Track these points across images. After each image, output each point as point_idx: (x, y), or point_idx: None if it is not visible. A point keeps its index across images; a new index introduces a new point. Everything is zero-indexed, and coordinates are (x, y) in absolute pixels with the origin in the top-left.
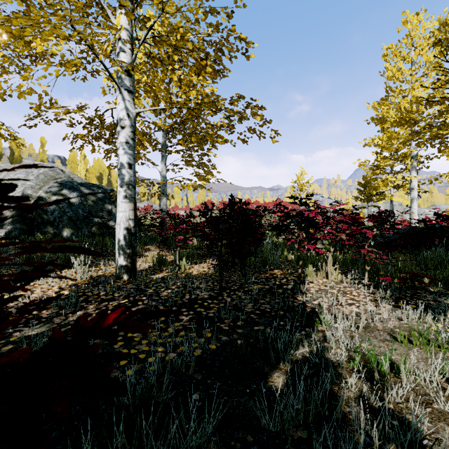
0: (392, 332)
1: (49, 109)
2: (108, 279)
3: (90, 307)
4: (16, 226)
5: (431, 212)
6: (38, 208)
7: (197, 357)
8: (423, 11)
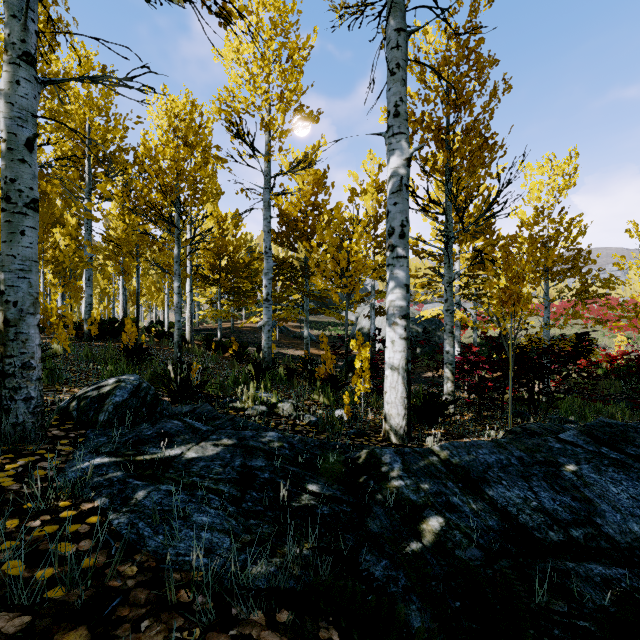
0: None
1: None
2: None
3: None
4: None
5: None
6: None
7: None
8: None
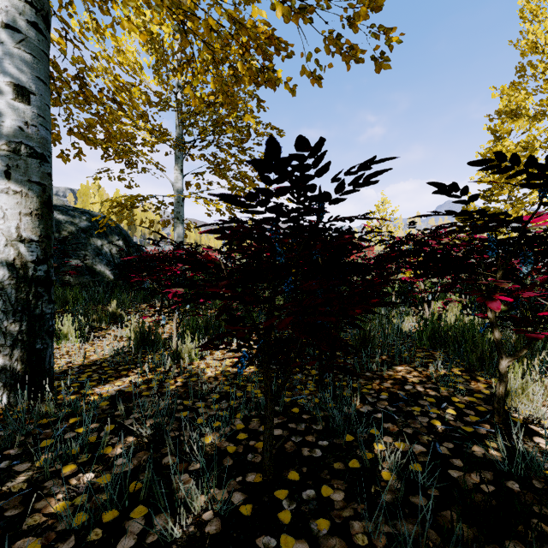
0: None
1: None
2: None
3: None
4: None
5: None
6: None
7: None
8: None
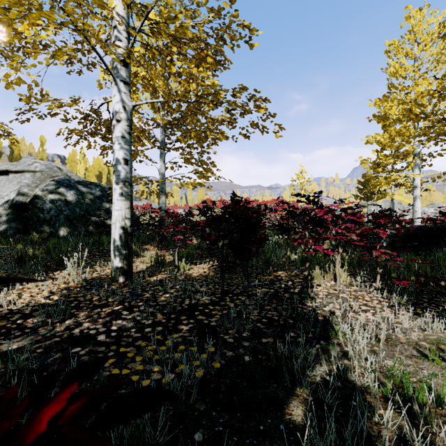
0: (418, 345)
1: (41, 103)
2: (102, 282)
3: (81, 315)
4: (11, 225)
5: (430, 211)
6: (34, 207)
7: (199, 379)
8: (426, 6)
